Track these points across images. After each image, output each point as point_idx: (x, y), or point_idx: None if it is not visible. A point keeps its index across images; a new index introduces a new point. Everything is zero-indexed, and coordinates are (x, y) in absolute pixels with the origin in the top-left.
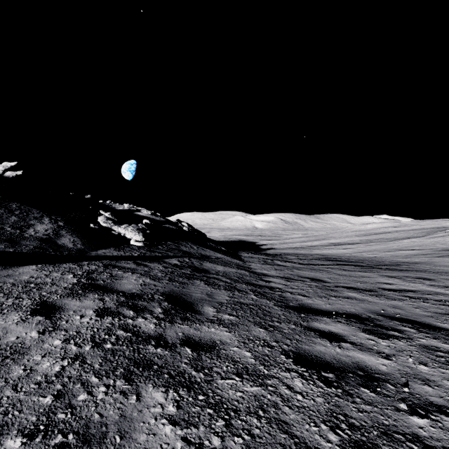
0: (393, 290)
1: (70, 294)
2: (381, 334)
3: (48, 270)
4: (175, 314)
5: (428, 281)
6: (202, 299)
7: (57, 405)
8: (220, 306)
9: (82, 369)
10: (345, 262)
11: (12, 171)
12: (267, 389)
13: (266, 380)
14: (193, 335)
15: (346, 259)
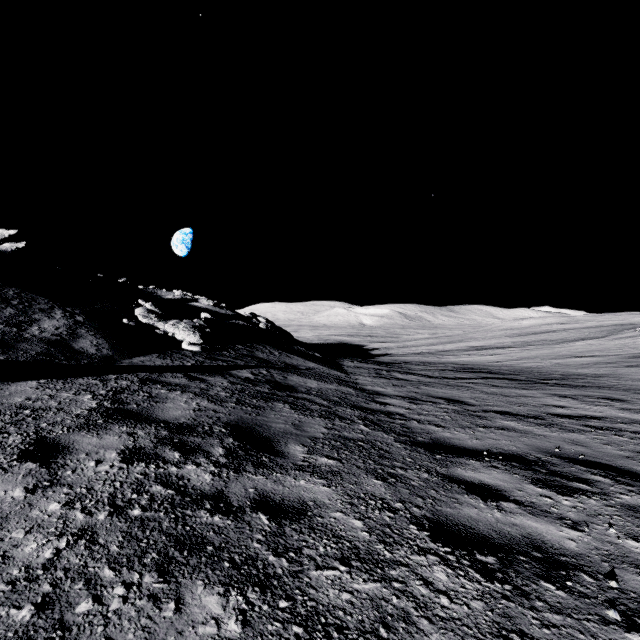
0: (569, 417)
1: (84, 425)
2: (560, 487)
3: (54, 388)
4: (243, 457)
5: (618, 403)
6: (286, 433)
7: (39, 624)
8: (314, 444)
9: (89, 554)
10: (494, 375)
11: (12, 243)
12: (391, 585)
13: (389, 570)
14: (271, 492)
15: (494, 371)
